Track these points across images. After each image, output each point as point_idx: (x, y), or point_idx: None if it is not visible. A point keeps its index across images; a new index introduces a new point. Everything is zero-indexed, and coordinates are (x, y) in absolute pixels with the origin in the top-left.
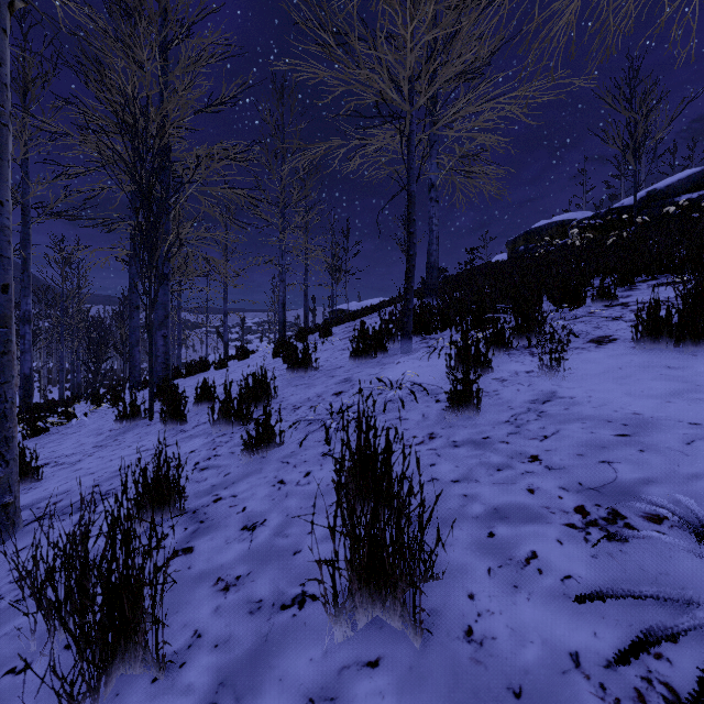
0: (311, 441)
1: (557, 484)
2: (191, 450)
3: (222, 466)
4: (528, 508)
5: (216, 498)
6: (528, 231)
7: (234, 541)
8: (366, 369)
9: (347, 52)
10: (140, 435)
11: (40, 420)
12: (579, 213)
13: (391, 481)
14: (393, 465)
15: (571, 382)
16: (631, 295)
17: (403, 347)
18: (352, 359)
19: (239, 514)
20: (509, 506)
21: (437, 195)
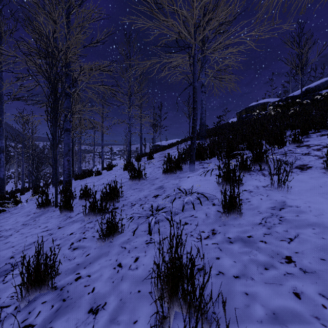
0: (140, 231)
1: (316, 290)
2: (71, 232)
3: (86, 248)
4: (301, 317)
5: (77, 277)
6: (247, 107)
7: (81, 325)
8: (171, 180)
9: (161, 10)
10: (47, 218)
11: (0, 205)
12: (271, 99)
13: (194, 286)
14: (195, 275)
15: (293, 195)
16: (309, 140)
17: (190, 168)
18: (163, 174)
19: (89, 294)
20: (285, 311)
21: (205, 89)
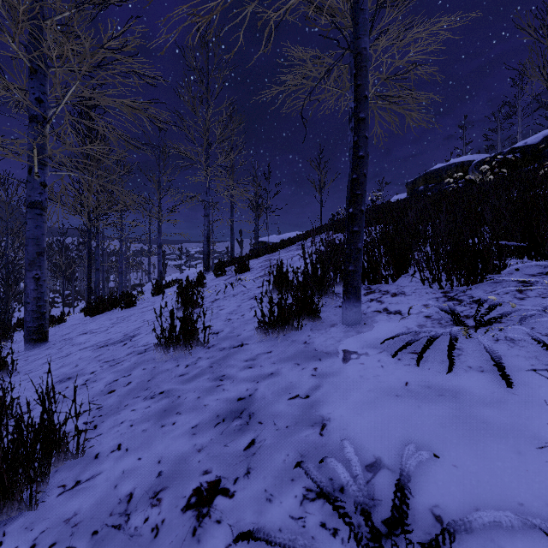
0: None
1: None
2: None
3: None
4: None
5: None
6: (428, 172)
7: None
8: (285, 364)
9: None
10: None
11: None
12: (476, 156)
13: None
14: None
15: None
16: None
17: (346, 313)
18: (261, 330)
19: None
20: None
21: None
